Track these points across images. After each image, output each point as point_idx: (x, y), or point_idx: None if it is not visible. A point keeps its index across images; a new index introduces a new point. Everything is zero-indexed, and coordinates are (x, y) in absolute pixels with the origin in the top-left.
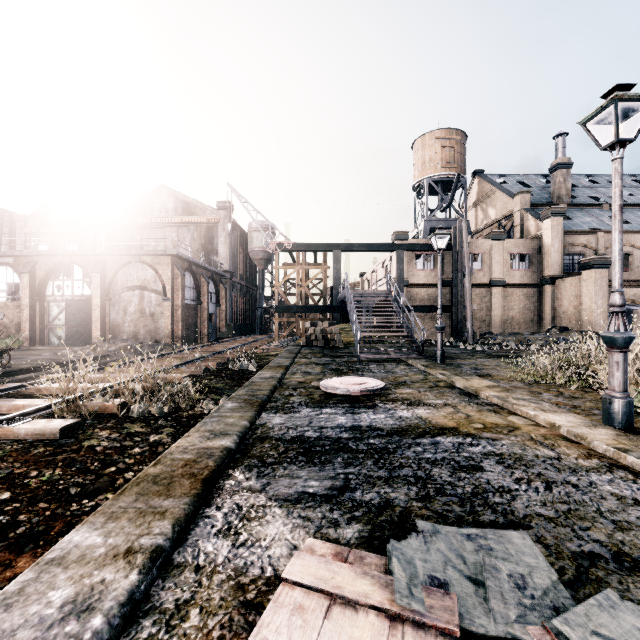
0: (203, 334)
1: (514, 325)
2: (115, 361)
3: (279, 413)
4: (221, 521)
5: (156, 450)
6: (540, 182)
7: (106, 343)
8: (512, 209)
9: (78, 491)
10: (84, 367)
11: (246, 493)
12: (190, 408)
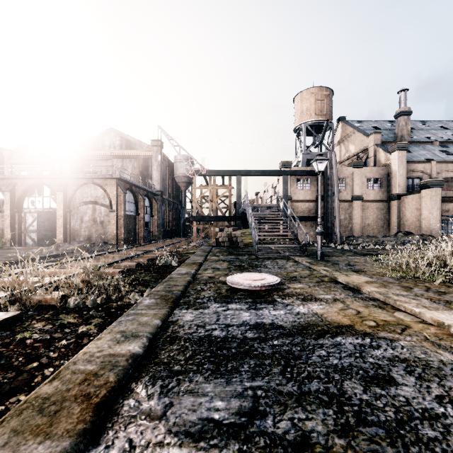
0: (140, 237)
1: (369, 230)
2: (71, 257)
3: (190, 309)
4: None
5: (81, 342)
6: (387, 126)
7: (66, 244)
8: (367, 145)
9: None
10: (33, 265)
11: (144, 421)
12: (119, 299)
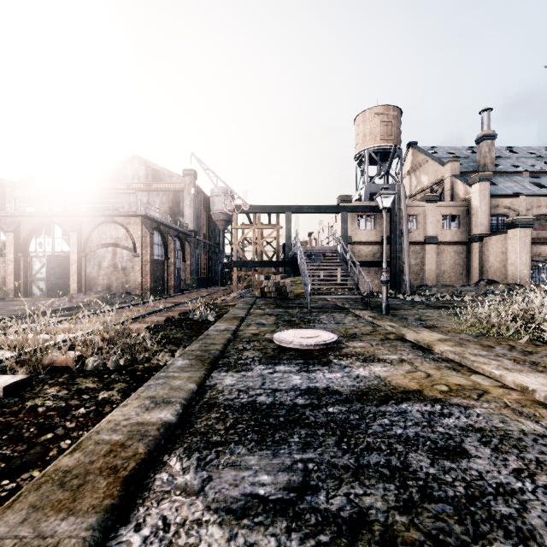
0: (170, 286)
1: (445, 278)
2: (88, 311)
3: (231, 371)
4: None
5: (102, 410)
6: (467, 152)
7: (81, 294)
8: (443, 176)
9: (1, 467)
10: (44, 320)
11: (179, 497)
12: (146, 360)
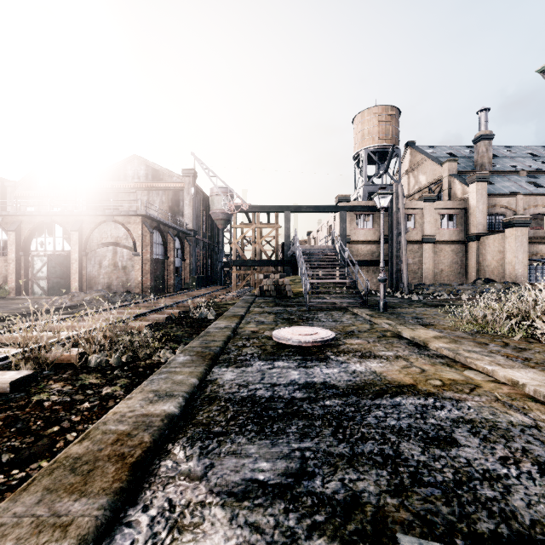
0: (170, 285)
1: (443, 277)
2: (89, 309)
3: (231, 367)
4: (144, 533)
5: (106, 405)
6: (464, 152)
7: (82, 293)
8: (441, 175)
9: (10, 458)
10: (47, 318)
11: (183, 481)
12: (148, 357)
